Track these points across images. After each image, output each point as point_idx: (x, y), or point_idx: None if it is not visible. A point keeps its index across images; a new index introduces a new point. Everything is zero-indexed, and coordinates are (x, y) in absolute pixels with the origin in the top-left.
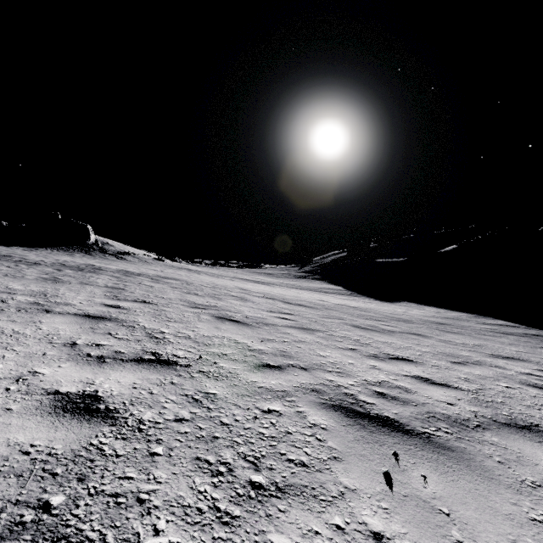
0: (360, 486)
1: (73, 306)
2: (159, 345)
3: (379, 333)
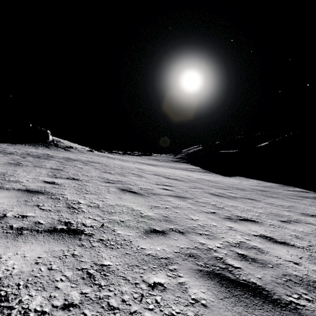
0: None
1: (20, 183)
2: (73, 215)
3: (228, 199)
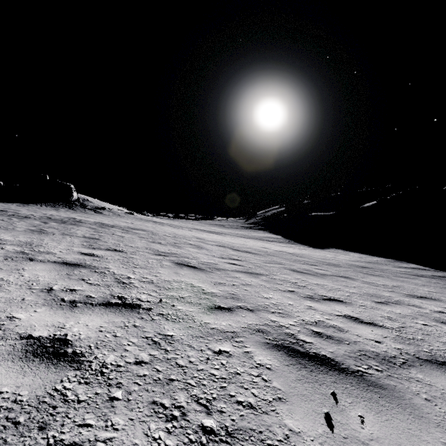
0: (303, 428)
1: (53, 255)
2: (125, 290)
3: (313, 276)
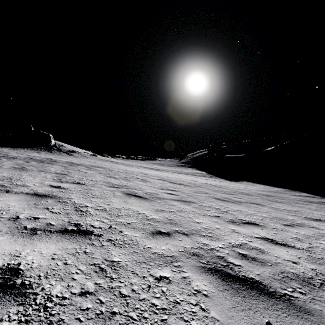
0: None
1: (27, 187)
2: (81, 217)
3: (232, 203)
